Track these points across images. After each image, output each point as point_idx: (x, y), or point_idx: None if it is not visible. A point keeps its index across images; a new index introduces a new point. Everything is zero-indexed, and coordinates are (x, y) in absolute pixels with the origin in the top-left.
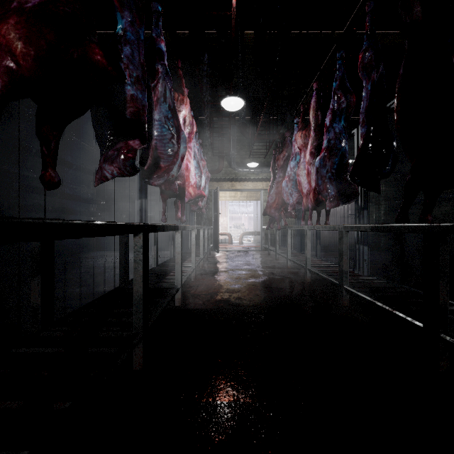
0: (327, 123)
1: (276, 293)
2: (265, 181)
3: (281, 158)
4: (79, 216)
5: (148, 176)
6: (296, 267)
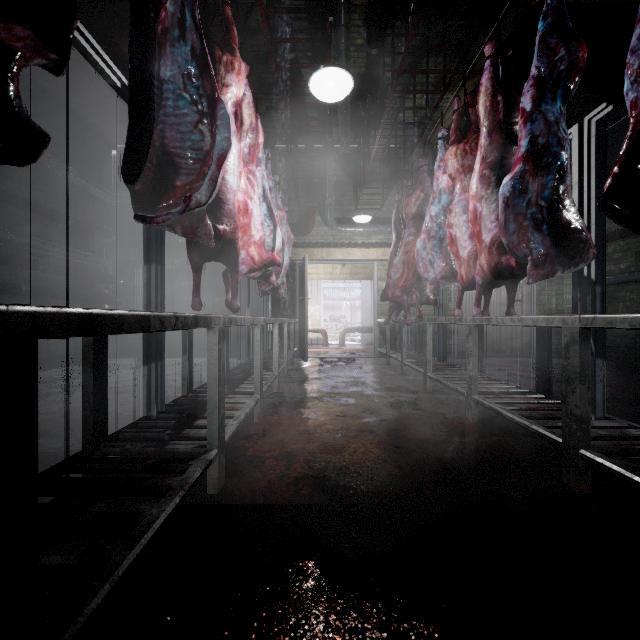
0: (526, 105)
1: (420, 454)
2: (381, 246)
3: (414, 202)
4: (82, 302)
5: (147, 207)
6: (439, 389)
